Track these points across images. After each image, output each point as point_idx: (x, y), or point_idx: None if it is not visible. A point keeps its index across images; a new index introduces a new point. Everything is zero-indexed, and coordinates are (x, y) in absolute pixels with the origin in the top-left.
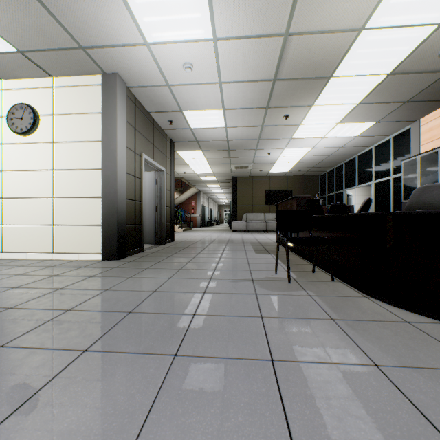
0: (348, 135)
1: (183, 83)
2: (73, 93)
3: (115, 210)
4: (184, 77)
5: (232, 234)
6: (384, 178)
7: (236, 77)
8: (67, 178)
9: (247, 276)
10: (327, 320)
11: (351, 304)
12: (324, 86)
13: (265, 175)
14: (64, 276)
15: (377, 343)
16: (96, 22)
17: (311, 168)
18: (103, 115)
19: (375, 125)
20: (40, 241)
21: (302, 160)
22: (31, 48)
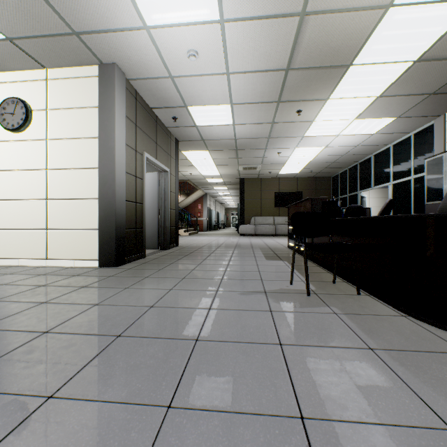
0: (364, 132)
1: (187, 74)
2: (68, 85)
3: (113, 213)
4: (188, 67)
5: (240, 238)
6: (404, 178)
7: (246, 66)
8: (61, 178)
9: (258, 288)
10: (364, 350)
11: (389, 326)
12: (342, 76)
13: (274, 177)
14: (53, 287)
15: (439, 388)
16: (89, 1)
17: (323, 169)
18: (100, 109)
19: (394, 121)
20: (33, 246)
21: (314, 160)
22: (20, 34)
